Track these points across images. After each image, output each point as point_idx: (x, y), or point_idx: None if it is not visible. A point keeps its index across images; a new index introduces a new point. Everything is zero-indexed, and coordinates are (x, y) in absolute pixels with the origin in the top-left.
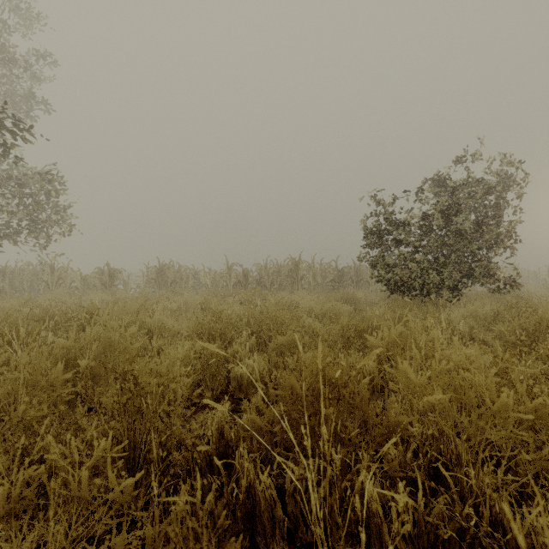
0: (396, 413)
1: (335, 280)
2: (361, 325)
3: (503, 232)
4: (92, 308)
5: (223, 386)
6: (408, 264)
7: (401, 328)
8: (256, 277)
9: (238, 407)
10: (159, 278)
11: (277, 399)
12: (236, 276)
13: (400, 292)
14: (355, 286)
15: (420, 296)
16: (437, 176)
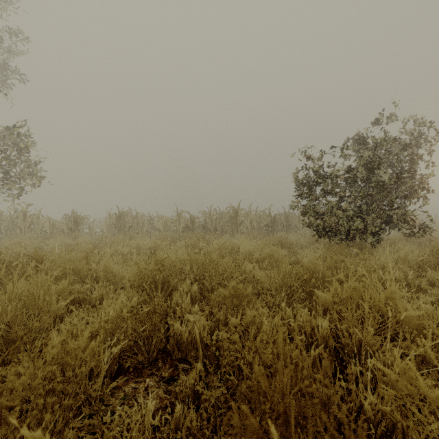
0: (370, 403)
1: (269, 225)
2: (305, 275)
3: (416, 183)
4: (36, 256)
5: (160, 346)
6: (335, 212)
7: (354, 283)
8: (202, 222)
9: (176, 372)
10: (119, 223)
11: (219, 385)
12: (184, 222)
13: (327, 237)
14: (285, 230)
15: (347, 240)
16: (359, 135)
